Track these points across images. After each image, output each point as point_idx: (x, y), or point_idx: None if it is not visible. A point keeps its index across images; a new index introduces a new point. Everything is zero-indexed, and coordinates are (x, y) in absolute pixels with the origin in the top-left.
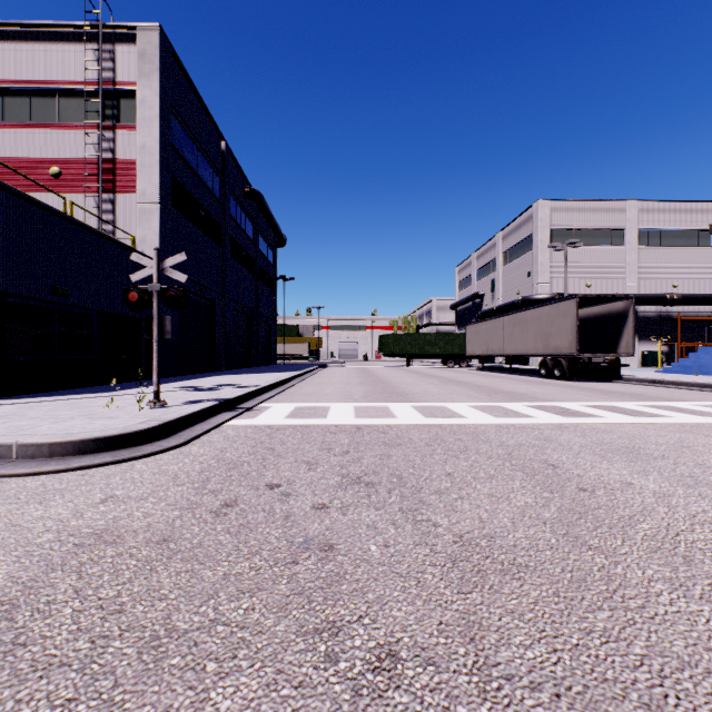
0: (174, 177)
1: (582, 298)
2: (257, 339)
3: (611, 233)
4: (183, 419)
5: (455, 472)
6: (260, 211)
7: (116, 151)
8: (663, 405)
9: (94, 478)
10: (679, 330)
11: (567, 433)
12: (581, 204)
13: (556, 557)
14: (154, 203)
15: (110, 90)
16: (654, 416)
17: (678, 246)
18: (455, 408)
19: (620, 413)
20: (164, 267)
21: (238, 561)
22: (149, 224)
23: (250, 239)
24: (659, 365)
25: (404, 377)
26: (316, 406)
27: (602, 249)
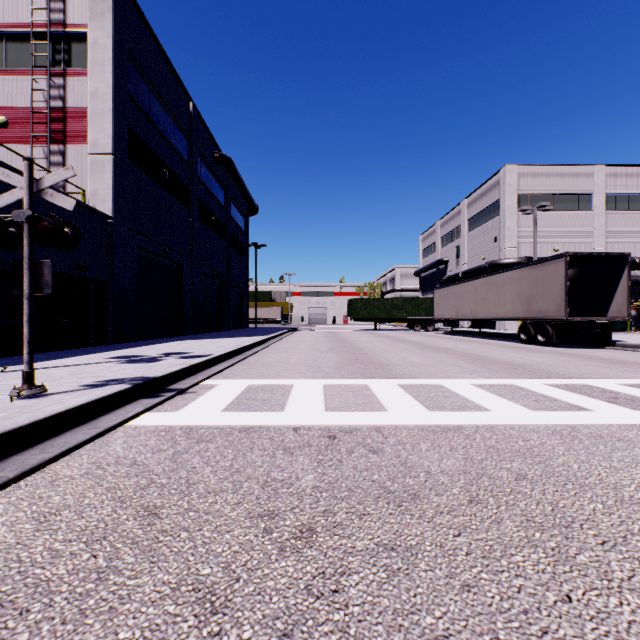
0: (132, 130)
1: (570, 257)
2: (228, 304)
3: (578, 197)
4: (34, 427)
5: None
6: (231, 178)
7: (66, 99)
8: None
9: None
10: None
11: None
12: (548, 169)
13: None
14: (106, 154)
15: (61, 33)
16: None
17: None
18: (459, 390)
19: None
20: (40, 187)
21: None
22: (101, 176)
23: (221, 205)
24: (628, 329)
25: (375, 342)
26: (274, 385)
27: (569, 214)
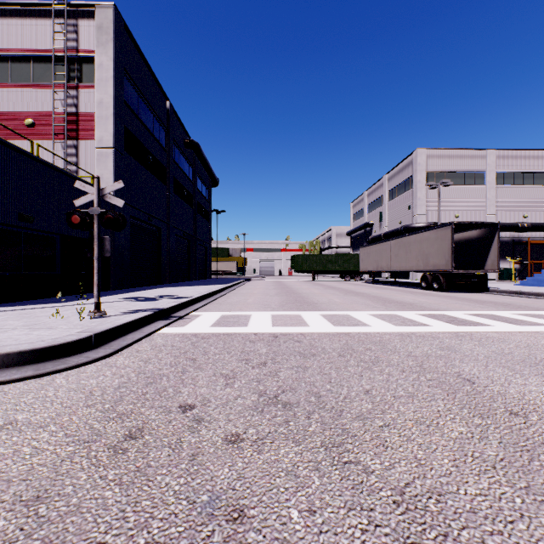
0: (126, 128)
1: (456, 225)
2: (195, 259)
3: (474, 174)
4: (116, 329)
5: (373, 388)
6: (198, 158)
7: (79, 106)
8: (536, 314)
9: (5, 397)
10: (528, 252)
11: (466, 342)
12: (450, 152)
13: (537, 537)
14: (109, 147)
15: (74, 57)
16: (535, 325)
17: (527, 185)
18: (358, 317)
19: (503, 321)
20: (103, 193)
21: (116, 543)
22: (105, 165)
23: (190, 180)
24: (513, 279)
25: (311, 289)
26: (239, 315)
27: (467, 188)
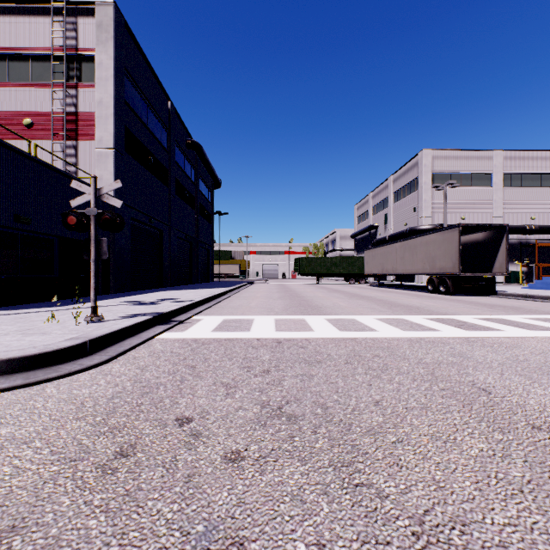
0: (127, 128)
1: (463, 227)
2: (198, 262)
3: (481, 176)
4: (112, 335)
5: (383, 399)
6: (200, 159)
7: (78, 106)
8: (547, 318)
9: None
10: (536, 254)
11: (478, 348)
12: (457, 153)
13: None
14: (109, 148)
15: (73, 55)
16: (548, 329)
17: (535, 186)
18: (364, 321)
19: (514, 326)
20: (101, 193)
21: None
22: (105, 165)
23: (192, 182)
24: (520, 282)
25: (316, 292)
26: (241, 319)
27: (474, 189)
